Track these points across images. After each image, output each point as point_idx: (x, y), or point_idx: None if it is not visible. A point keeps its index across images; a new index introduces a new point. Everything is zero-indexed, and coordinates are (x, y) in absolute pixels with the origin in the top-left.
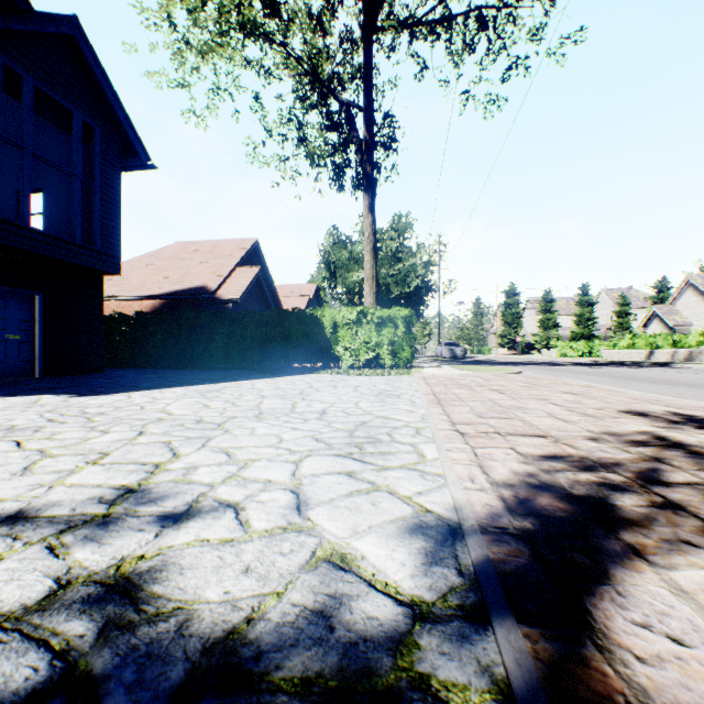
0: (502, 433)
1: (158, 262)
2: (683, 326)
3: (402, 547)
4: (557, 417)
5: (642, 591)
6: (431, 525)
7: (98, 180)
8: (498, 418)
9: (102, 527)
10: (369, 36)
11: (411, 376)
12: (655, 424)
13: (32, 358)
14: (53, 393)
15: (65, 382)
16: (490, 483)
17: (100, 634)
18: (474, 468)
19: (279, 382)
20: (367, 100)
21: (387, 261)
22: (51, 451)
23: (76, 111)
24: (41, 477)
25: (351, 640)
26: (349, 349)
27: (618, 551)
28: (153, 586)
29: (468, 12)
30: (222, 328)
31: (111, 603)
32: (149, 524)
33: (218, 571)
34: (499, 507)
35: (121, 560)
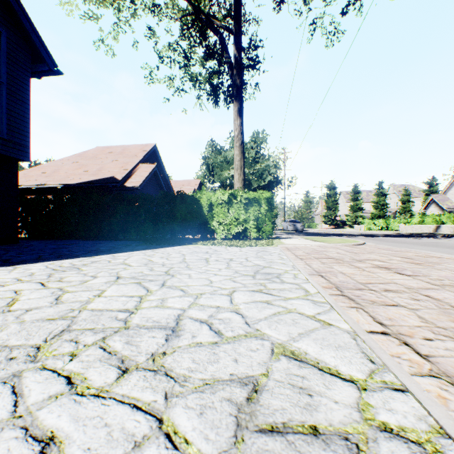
0: None
1: (82, 160)
2: (453, 208)
3: None
4: None
5: None
6: None
7: (4, 77)
8: None
9: None
10: None
11: (276, 247)
12: None
13: None
14: None
15: None
16: None
17: None
18: None
19: (156, 254)
20: (237, 23)
21: (249, 163)
22: None
23: None
24: None
25: None
26: (222, 224)
27: None
28: None
29: None
30: (121, 207)
31: None
32: None
33: None
34: None
35: None
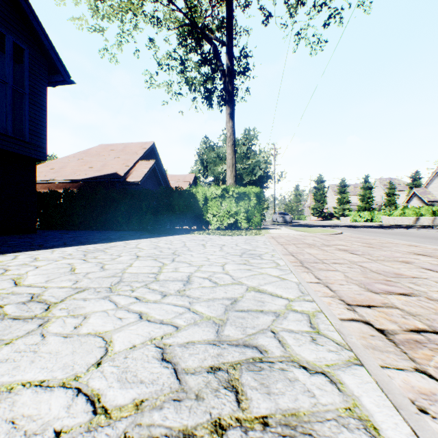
0: None
1: (86, 157)
2: (434, 201)
3: None
4: None
5: None
6: None
7: (27, 89)
8: (397, 294)
9: None
10: None
11: (263, 236)
12: None
13: None
14: None
15: None
16: None
17: None
18: None
19: (161, 241)
20: (229, 37)
21: (241, 159)
22: None
23: (7, 34)
24: None
25: None
26: (216, 216)
27: None
28: None
29: None
30: (125, 201)
31: None
32: None
33: None
34: None
35: None
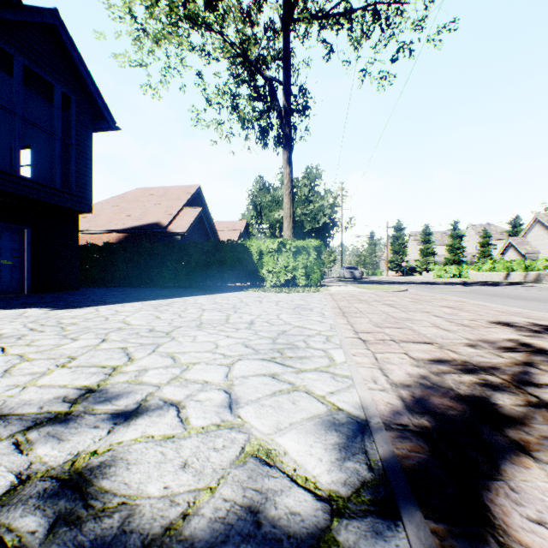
0: (396, 341)
1: (122, 203)
2: (533, 253)
3: (318, 443)
4: (439, 327)
5: (533, 487)
6: (343, 422)
7: (74, 139)
8: (392, 328)
9: (63, 424)
10: (287, 26)
11: (321, 293)
12: (520, 332)
13: (22, 278)
14: (37, 307)
15: (47, 298)
16: (389, 384)
17: (50, 530)
18: (376, 370)
19: (217, 298)
20: (286, 76)
21: (301, 203)
22: (28, 356)
23: (56, 84)
24: (17, 379)
25: (276, 537)
26: (271, 271)
27: (506, 448)
28: (102, 481)
29: (365, 6)
30: (172, 255)
31: (63, 498)
32: (103, 421)
33: (159, 466)
34: (399, 406)
35: (76, 455)
